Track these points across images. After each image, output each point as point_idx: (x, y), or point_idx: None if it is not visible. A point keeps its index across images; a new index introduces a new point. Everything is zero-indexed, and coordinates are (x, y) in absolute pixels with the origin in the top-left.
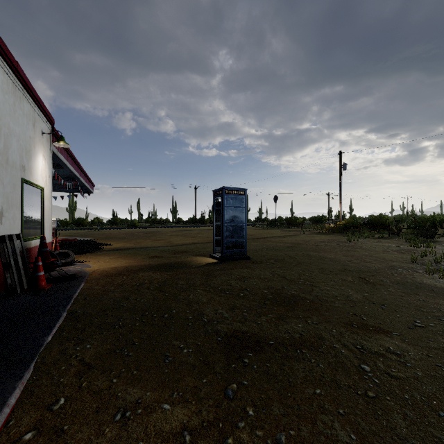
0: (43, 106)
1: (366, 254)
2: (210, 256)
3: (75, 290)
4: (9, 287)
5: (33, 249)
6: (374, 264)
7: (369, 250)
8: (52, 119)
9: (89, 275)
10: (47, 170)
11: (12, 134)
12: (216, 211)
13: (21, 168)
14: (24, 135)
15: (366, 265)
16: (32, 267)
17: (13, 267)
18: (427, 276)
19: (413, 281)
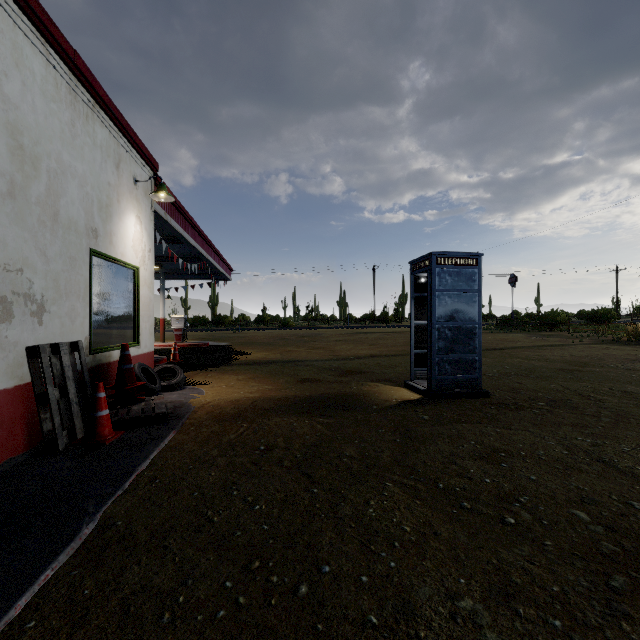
0: (134, 137)
1: None
2: (405, 385)
3: (150, 451)
4: (46, 437)
5: (116, 364)
6: None
7: None
8: (153, 162)
9: (191, 414)
10: (146, 240)
11: (67, 172)
12: (417, 300)
13: (90, 232)
14: (96, 179)
15: None
16: (90, 401)
17: (53, 402)
18: None
19: None
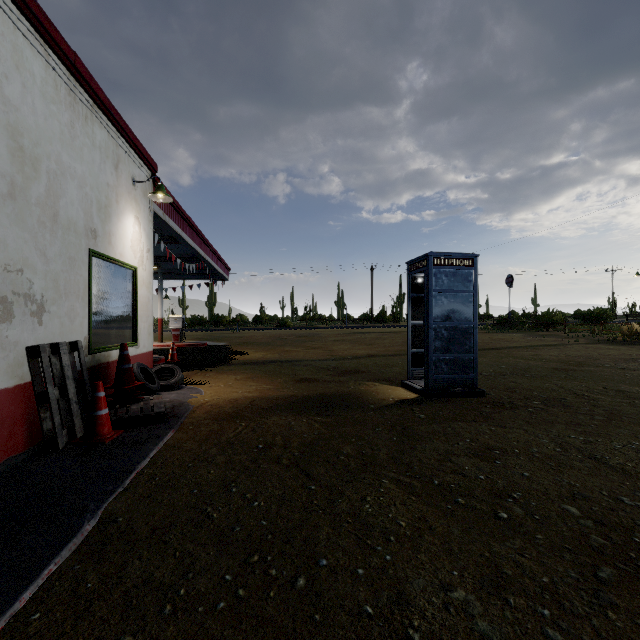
0: (133, 138)
1: None
2: (402, 384)
3: (150, 449)
4: (46, 436)
5: (115, 364)
6: None
7: None
8: (152, 162)
9: (189, 413)
10: (144, 240)
11: (66, 173)
12: (414, 300)
13: (89, 232)
14: (95, 180)
15: None
16: (90, 400)
17: (53, 401)
18: None
19: None
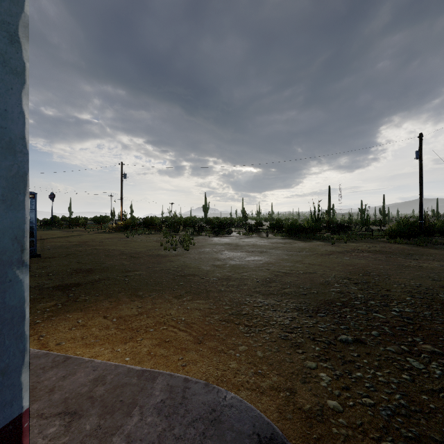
0: None
1: (138, 245)
2: None
3: None
4: None
5: None
6: (140, 249)
7: (140, 242)
8: None
9: None
10: None
11: None
12: None
13: None
14: None
15: (136, 250)
16: None
17: None
18: (164, 251)
19: (157, 254)
